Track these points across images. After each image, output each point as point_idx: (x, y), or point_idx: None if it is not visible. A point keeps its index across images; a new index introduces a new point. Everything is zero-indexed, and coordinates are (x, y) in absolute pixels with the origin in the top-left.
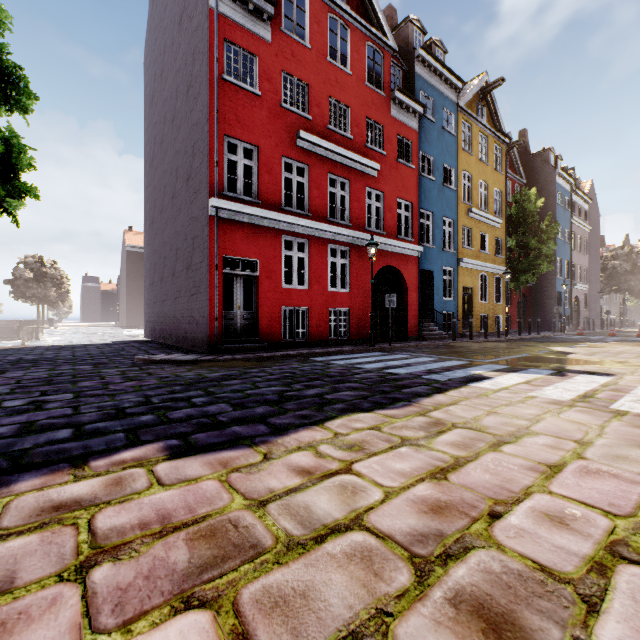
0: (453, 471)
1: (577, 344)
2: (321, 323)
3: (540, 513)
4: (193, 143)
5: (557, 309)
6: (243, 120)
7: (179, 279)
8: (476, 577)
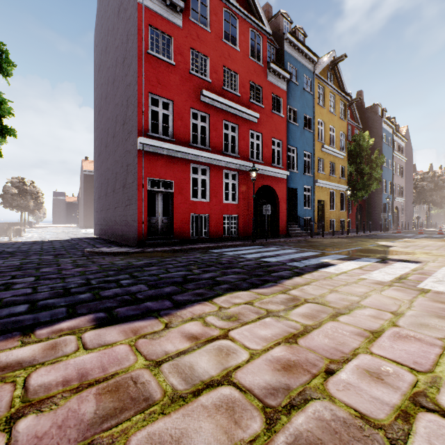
0: (302, 336)
1: (396, 240)
2: (218, 225)
3: (363, 370)
4: (127, 98)
5: (383, 215)
6: (162, 82)
7: (118, 194)
8: (311, 424)
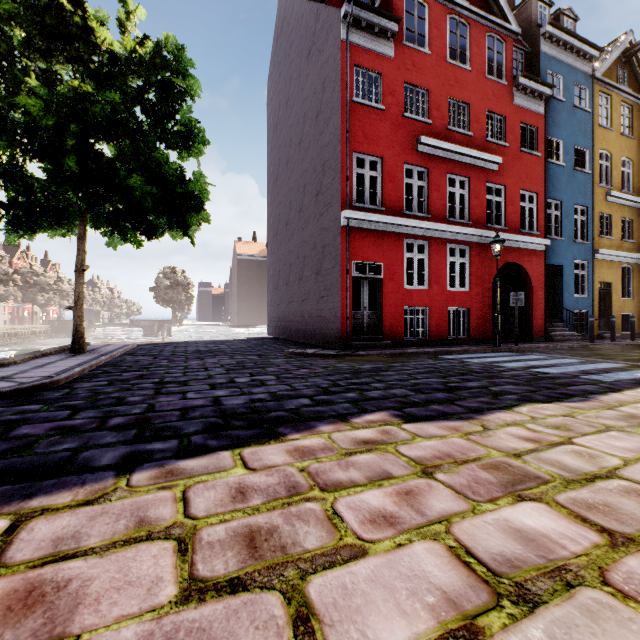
0: None
1: None
2: (440, 322)
3: None
4: (323, 162)
5: None
6: (369, 135)
7: (307, 283)
8: None
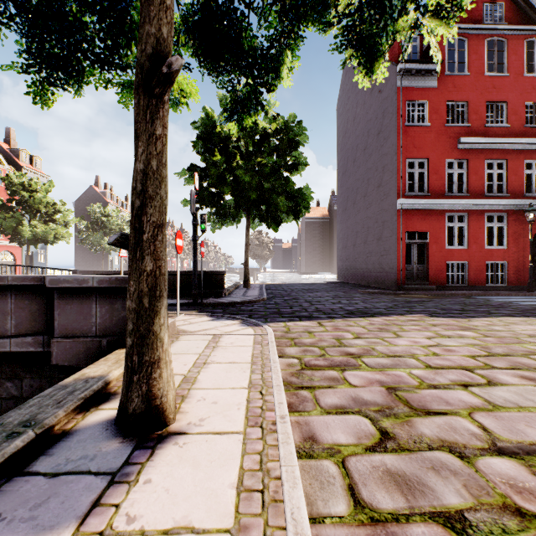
0: None
1: None
2: (478, 273)
3: None
4: (383, 165)
5: None
6: (418, 145)
7: (370, 245)
8: None
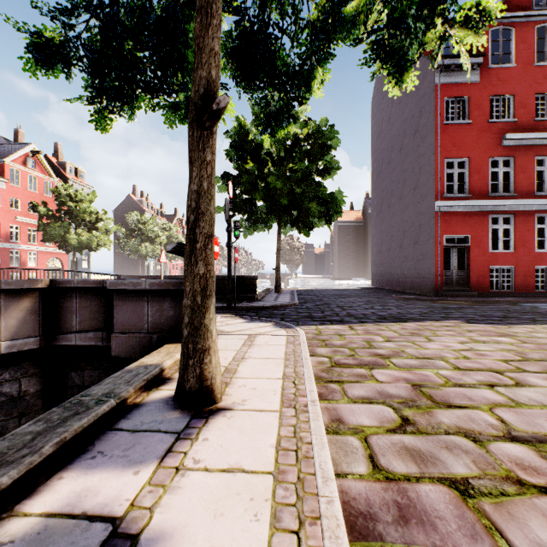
0: None
1: None
2: (526, 278)
3: None
4: (419, 166)
5: None
6: (457, 144)
7: (406, 250)
8: None
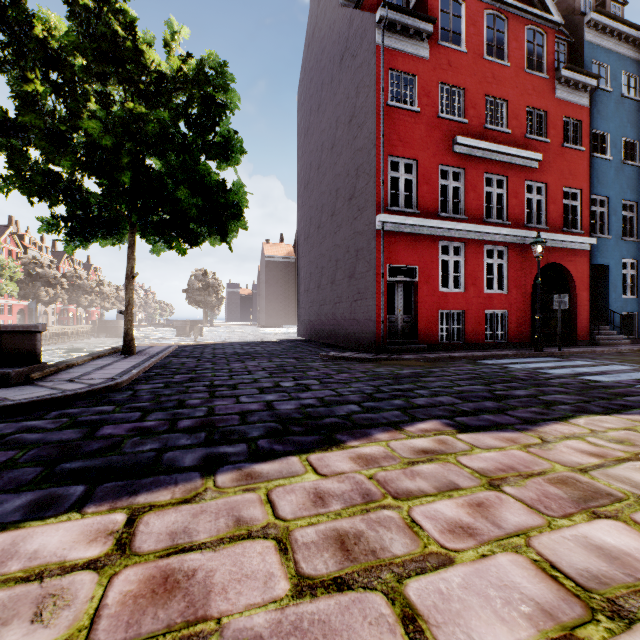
0: None
1: None
2: (477, 326)
3: None
4: (357, 166)
5: None
6: (404, 138)
7: (339, 286)
8: None
